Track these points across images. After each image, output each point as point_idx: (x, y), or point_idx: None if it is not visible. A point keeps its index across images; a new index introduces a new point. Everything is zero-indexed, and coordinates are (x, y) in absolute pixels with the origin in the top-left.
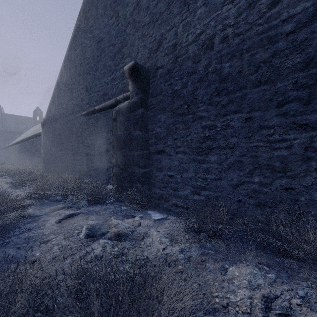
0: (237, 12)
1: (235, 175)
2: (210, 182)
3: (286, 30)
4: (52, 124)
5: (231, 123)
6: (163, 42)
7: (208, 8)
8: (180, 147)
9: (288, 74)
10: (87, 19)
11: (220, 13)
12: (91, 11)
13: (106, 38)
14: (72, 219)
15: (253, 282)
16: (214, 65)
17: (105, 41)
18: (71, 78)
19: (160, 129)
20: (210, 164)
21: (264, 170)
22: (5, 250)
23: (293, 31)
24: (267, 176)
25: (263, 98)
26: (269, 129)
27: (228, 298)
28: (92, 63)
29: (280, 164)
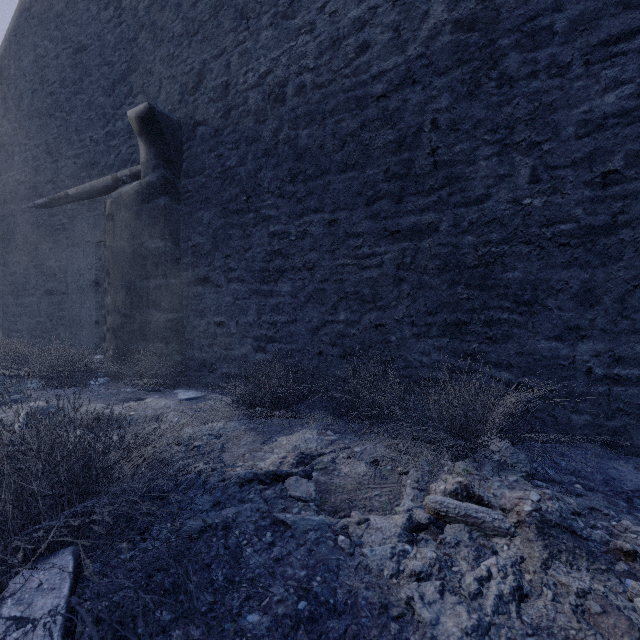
0: (317, 49)
1: (315, 312)
2: (281, 327)
3: (377, 92)
4: None
5: (310, 228)
6: (206, 77)
7: (278, 32)
8: (235, 271)
9: (379, 156)
10: None
11: (295, 45)
12: None
13: (94, 48)
14: None
15: (303, 446)
16: (287, 131)
17: (91, 52)
18: (7, 119)
19: (202, 238)
20: (281, 298)
21: (352, 301)
22: None
23: (385, 96)
24: (355, 310)
25: (351, 191)
26: (358, 238)
27: (255, 466)
28: (61, 94)
29: (370, 290)
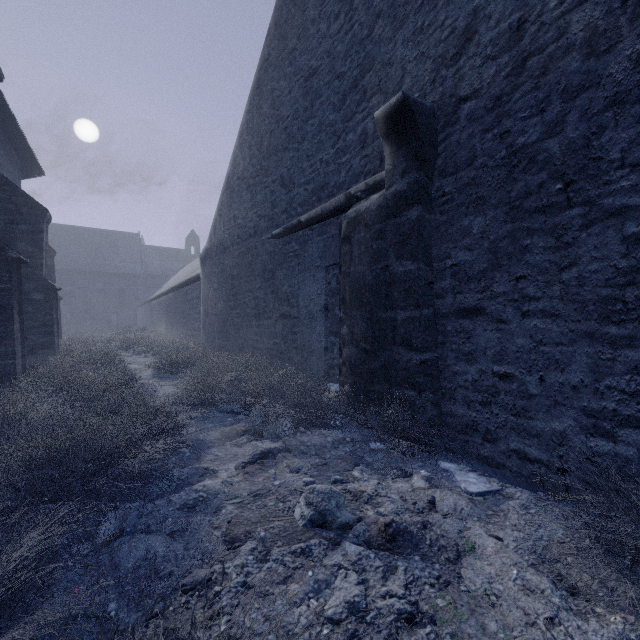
0: None
1: None
2: None
3: None
4: (218, 258)
5: None
6: (478, 31)
7: None
8: (537, 300)
9: None
10: (284, 38)
11: None
12: (291, 18)
13: (323, 67)
14: (267, 464)
15: None
16: None
17: (321, 73)
18: (252, 164)
19: (469, 254)
20: None
21: None
22: (145, 538)
23: None
24: None
25: None
26: None
27: None
28: (294, 126)
29: None
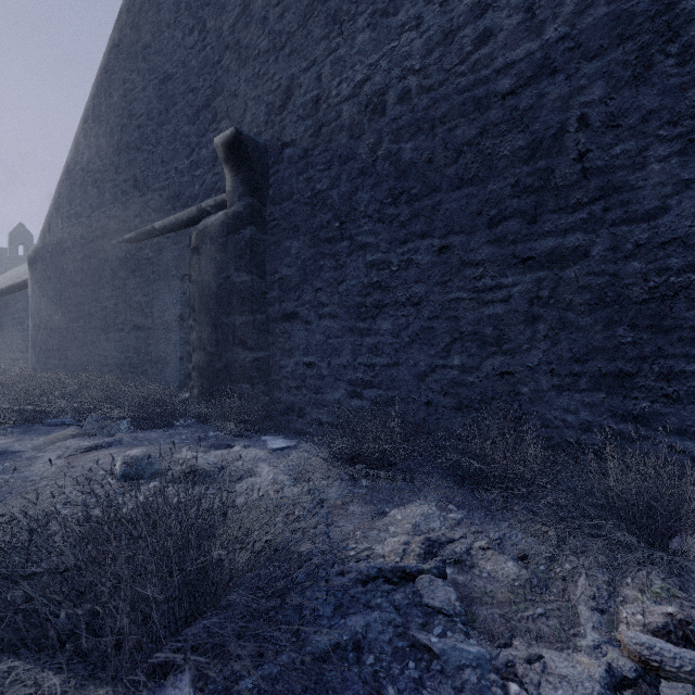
0: (424, 46)
1: (421, 354)
2: (380, 371)
3: (502, 88)
4: (54, 261)
5: (416, 256)
6: (294, 94)
7: (377, 33)
8: (327, 306)
9: (505, 167)
10: (138, 30)
11: (397, 45)
12: (146, 12)
13: (179, 76)
14: (94, 453)
15: (423, 526)
16: (387, 145)
17: (176, 81)
18: (99, 156)
19: (290, 270)
20: (380, 337)
21: (469, 343)
22: None
23: (513, 92)
24: (473, 354)
25: (467, 211)
26: (477, 267)
27: (371, 550)
28: (148, 126)
29: (493, 330)
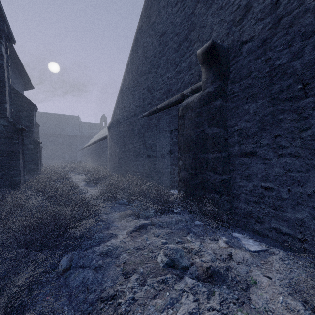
0: None
1: None
2: None
3: None
4: (116, 127)
5: None
6: (253, 6)
7: None
8: (287, 148)
9: None
10: (149, 17)
11: None
12: (153, 7)
13: (169, 30)
14: (142, 232)
15: None
16: None
17: (168, 33)
18: (133, 80)
19: (248, 124)
20: None
21: None
22: (82, 271)
23: None
24: None
25: None
26: None
27: None
28: (154, 60)
29: None
